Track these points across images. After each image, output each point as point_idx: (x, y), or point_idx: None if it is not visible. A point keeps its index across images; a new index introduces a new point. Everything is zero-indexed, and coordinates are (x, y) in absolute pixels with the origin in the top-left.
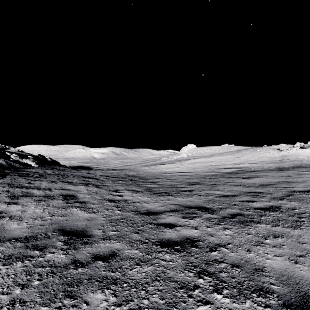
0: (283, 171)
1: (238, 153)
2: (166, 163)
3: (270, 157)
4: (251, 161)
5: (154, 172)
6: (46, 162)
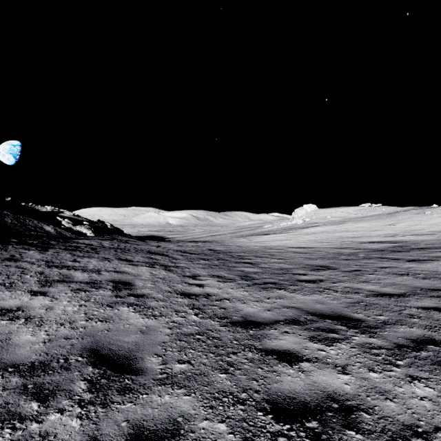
0: None
1: (390, 217)
2: (271, 233)
3: None
4: (415, 230)
5: (253, 247)
6: (106, 229)
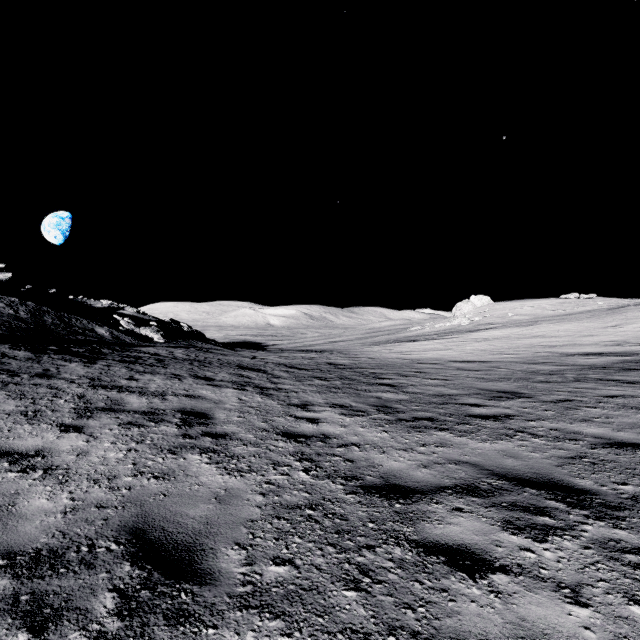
0: None
1: (613, 315)
2: (421, 340)
3: None
4: None
5: (393, 360)
6: (181, 333)
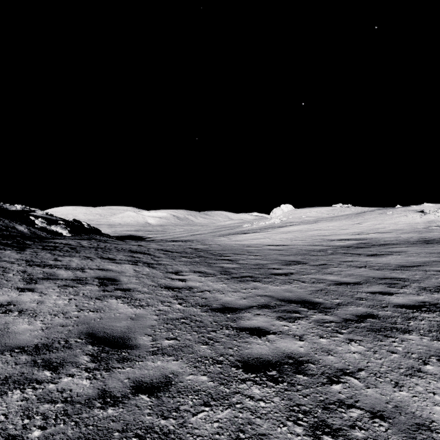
0: (432, 244)
1: (358, 217)
2: (250, 232)
3: (409, 223)
4: (378, 229)
5: (232, 245)
6: (83, 229)
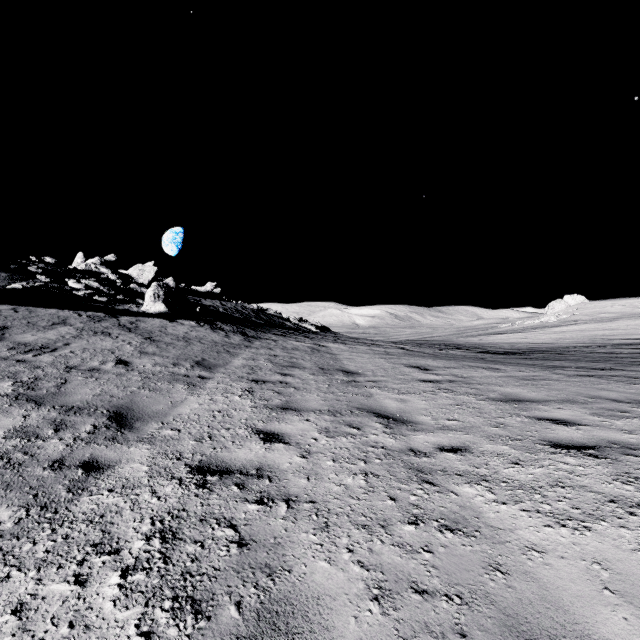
0: None
1: None
2: (508, 333)
3: None
4: None
5: (482, 342)
6: (319, 327)
